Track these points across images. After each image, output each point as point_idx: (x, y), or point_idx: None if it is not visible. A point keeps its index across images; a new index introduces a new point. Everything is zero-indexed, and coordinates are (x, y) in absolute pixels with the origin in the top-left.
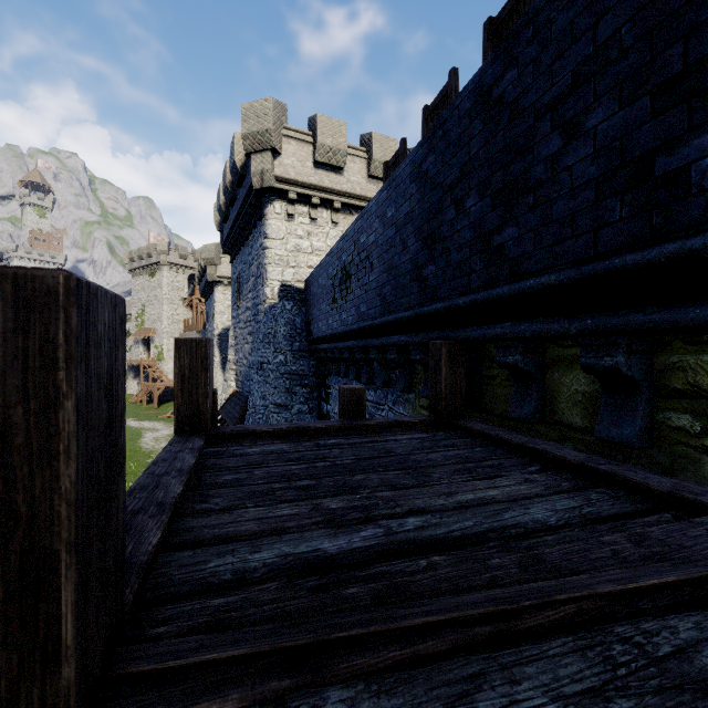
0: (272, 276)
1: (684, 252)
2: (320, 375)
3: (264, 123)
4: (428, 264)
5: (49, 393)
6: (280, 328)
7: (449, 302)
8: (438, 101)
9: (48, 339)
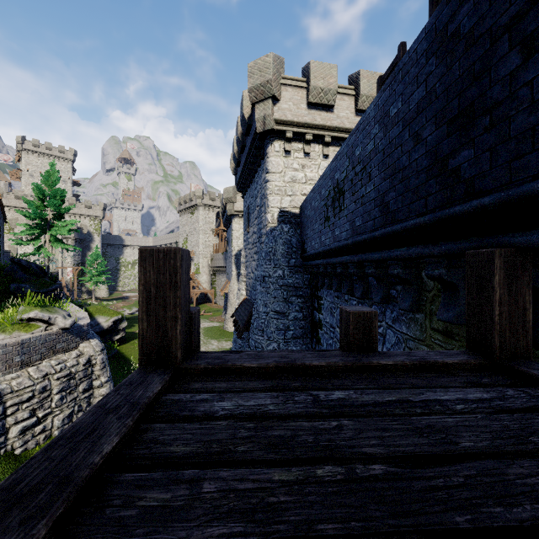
0: (272, 204)
1: None
2: (312, 287)
3: (266, 75)
4: (460, 150)
5: None
6: (279, 247)
7: (510, 191)
8: None
9: None
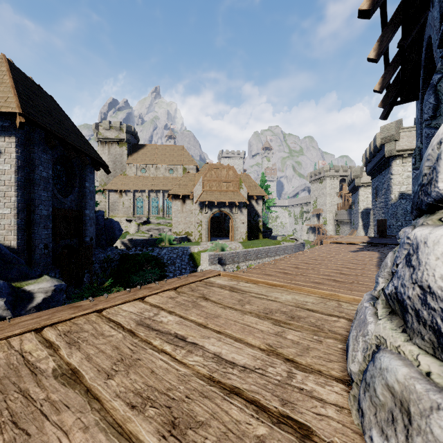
0: (394, 190)
1: None
2: None
3: (391, 132)
4: None
5: (385, 223)
6: (398, 211)
7: None
8: None
9: (385, 221)
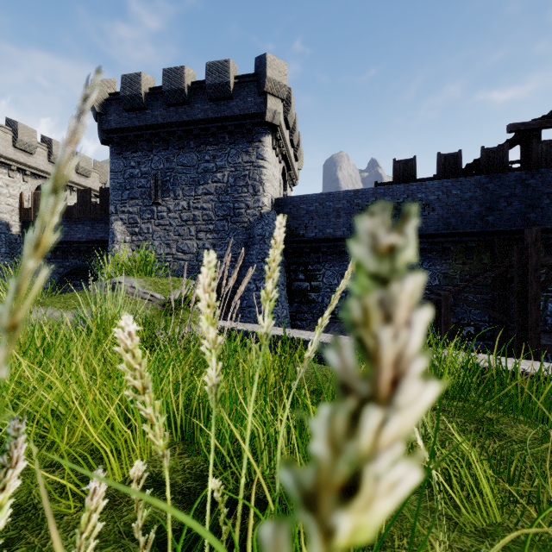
0: (269, 190)
1: None
2: (291, 265)
3: (284, 79)
4: (489, 216)
5: None
6: None
7: (506, 228)
8: (451, 155)
9: None
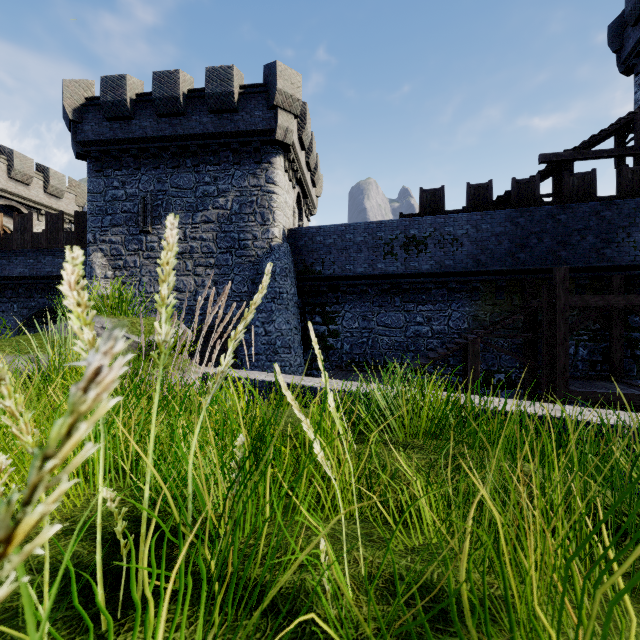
0: (280, 219)
1: (607, 265)
2: (306, 306)
3: (297, 92)
4: (520, 253)
5: None
6: (291, 265)
7: (537, 267)
8: (481, 186)
9: None
